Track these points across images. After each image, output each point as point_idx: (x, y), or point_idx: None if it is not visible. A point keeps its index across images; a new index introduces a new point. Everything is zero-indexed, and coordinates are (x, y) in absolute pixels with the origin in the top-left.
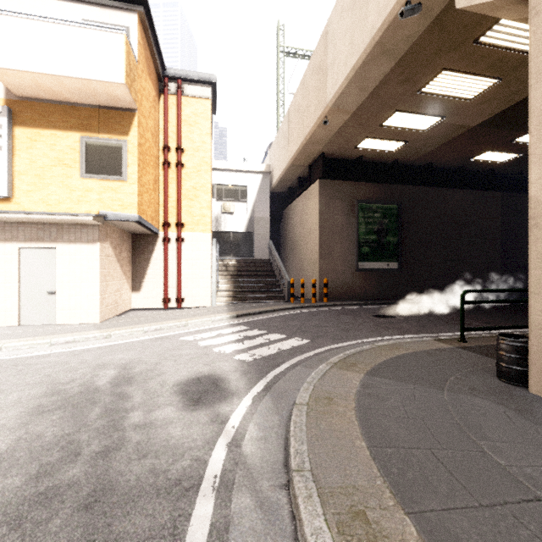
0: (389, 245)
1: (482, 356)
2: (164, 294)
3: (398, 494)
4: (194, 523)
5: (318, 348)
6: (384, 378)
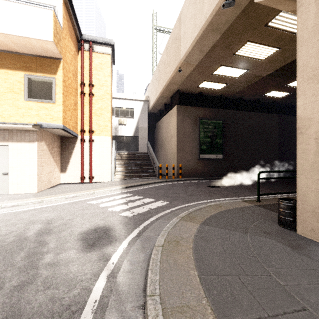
0: (217, 144)
1: (269, 211)
2: (81, 174)
3: (216, 310)
4: None
5: (173, 207)
6: (211, 226)
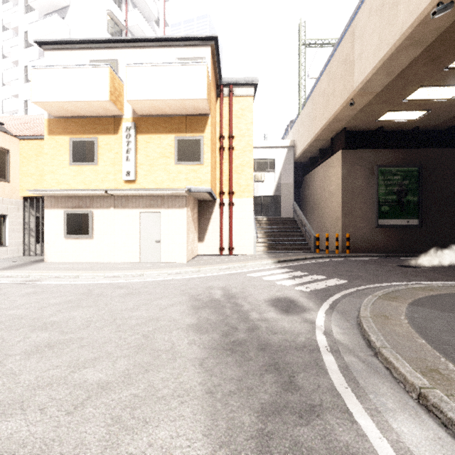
0: (409, 203)
1: None
2: (220, 244)
3: None
4: (327, 363)
5: (357, 286)
6: (425, 308)
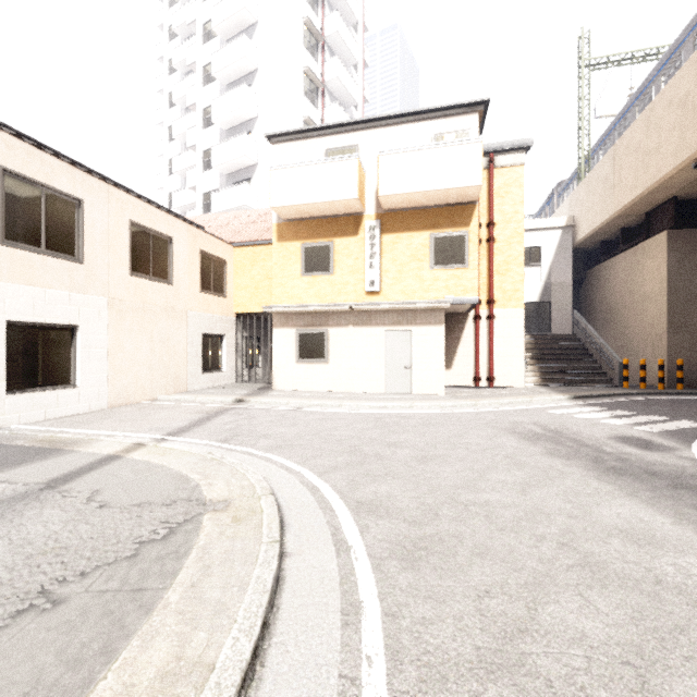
0: None
1: None
2: (476, 372)
3: None
4: None
5: None
6: None
